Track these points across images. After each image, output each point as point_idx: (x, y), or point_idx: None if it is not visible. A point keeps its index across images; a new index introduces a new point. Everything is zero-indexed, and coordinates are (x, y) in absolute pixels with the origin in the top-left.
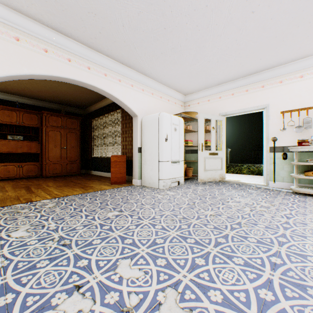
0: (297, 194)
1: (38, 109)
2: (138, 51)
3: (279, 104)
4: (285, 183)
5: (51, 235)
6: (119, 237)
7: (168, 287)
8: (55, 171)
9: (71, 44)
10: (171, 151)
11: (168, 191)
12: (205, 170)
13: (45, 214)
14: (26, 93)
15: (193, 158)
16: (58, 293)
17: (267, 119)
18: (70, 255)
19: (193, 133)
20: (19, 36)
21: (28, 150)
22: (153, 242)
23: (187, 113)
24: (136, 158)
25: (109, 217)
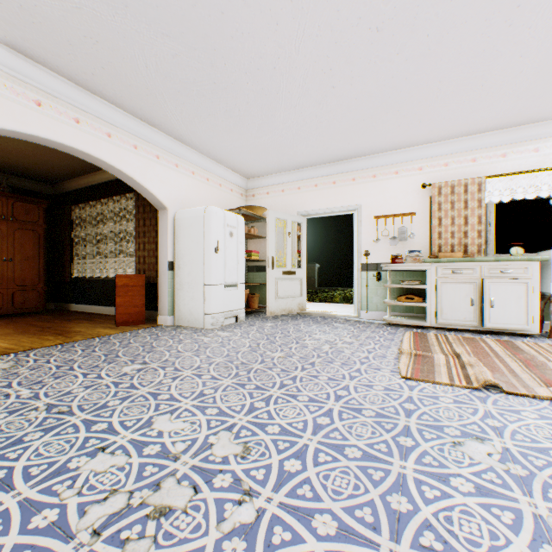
0: (390, 325)
1: None
2: (170, 105)
3: (372, 206)
4: (379, 313)
5: (31, 405)
6: (149, 394)
7: (221, 430)
8: None
9: (42, 75)
10: (226, 268)
11: (221, 332)
12: (278, 297)
13: (0, 379)
14: None
15: (260, 280)
16: (75, 457)
17: (359, 225)
18: (76, 422)
19: (260, 239)
20: None
21: None
22: (201, 394)
23: (251, 208)
24: (165, 280)
25: (126, 372)
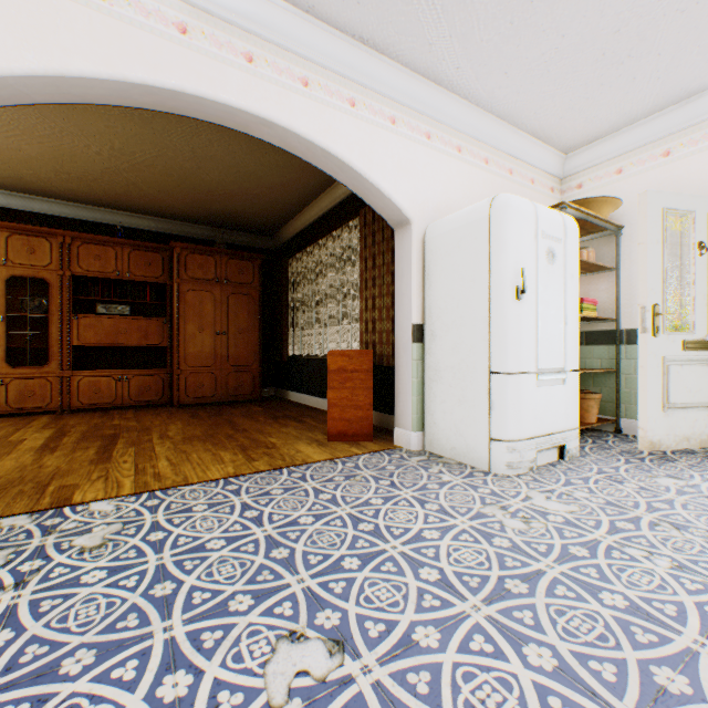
0: None
1: (169, 242)
2: None
3: None
4: None
5: None
6: None
7: None
8: (199, 391)
9: None
10: (538, 335)
11: (539, 496)
12: (668, 407)
13: (23, 605)
14: (136, 202)
15: (596, 361)
16: None
17: None
18: None
19: (596, 275)
20: None
21: (141, 340)
22: None
23: (581, 204)
24: (406, 361)
25: None
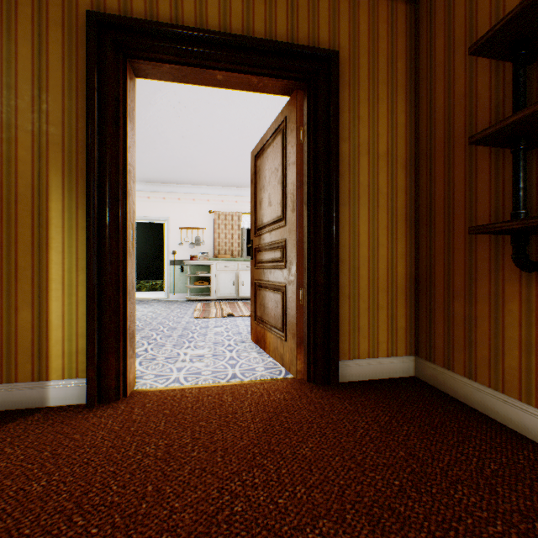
0: (190, 301)
1: None
2: None
3: (178, 220)
4: (183, 294)
5: None
6: None
7: None
8: None
9: None
10: None
11: None
12: None
13: None
14: None
15: None
16: None
17: (168, 232)
18: None
19: None
20: None
21: None
22: None
23: None
24: None
25: None
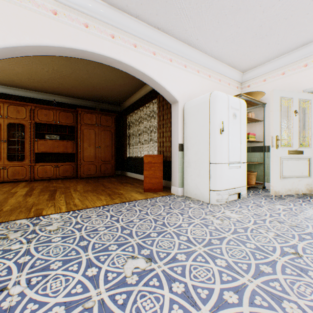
0: None
1: (75, 108)
2: None
3: None
4: None
5: None
6: None
7: None
8: (89, 172)
9: (87, 2)
10: (229, 148)
11: (228, 211)
12: (282, 177)
13: (32, 248)
14: (62, 91)
15: (255, 159)
16: None
17: None
18: None
19: (255, 123)
20: None
21: (64, 150)
22: None
23: (248, 94)
24: (176, 159)
25: (125, 277)
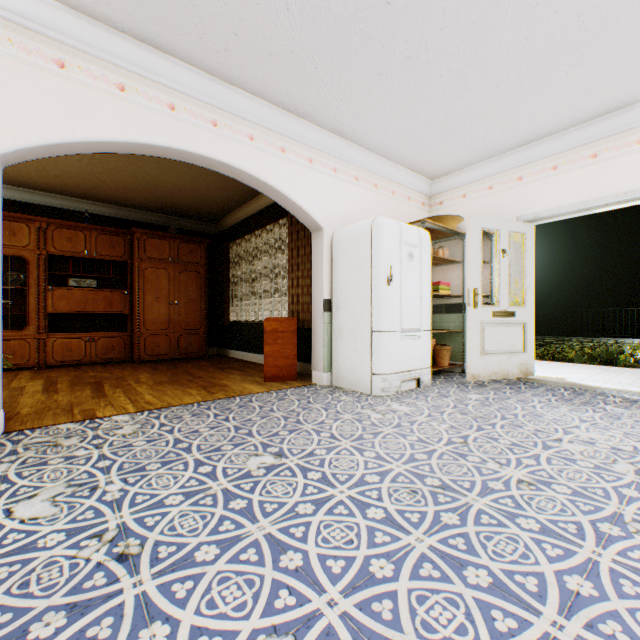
0: None
1: (127, 226)
2: (323, 74)
3: None
4: None
5: (101, 521)
6: (268, 542)
7: None
8: (156, 350)
9: (175, 70)
10: (402, 307)
11: (396, 404)
12: (483, 353)
13: (108, 453)
14: (102, 194)
15: (451, 325)
16: None
17: None
18: (126, 600)
19: (451, 266)
20: (66, 58)
21: (107, 308)
22: (363, 573)
23: (437, 219)
24: (320, 324)
25: (249, 471)
